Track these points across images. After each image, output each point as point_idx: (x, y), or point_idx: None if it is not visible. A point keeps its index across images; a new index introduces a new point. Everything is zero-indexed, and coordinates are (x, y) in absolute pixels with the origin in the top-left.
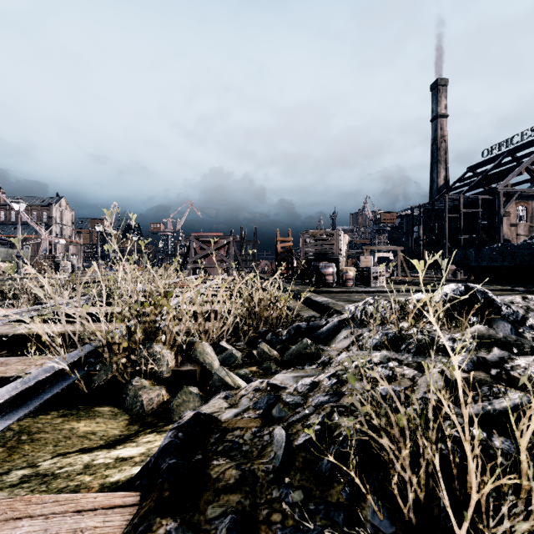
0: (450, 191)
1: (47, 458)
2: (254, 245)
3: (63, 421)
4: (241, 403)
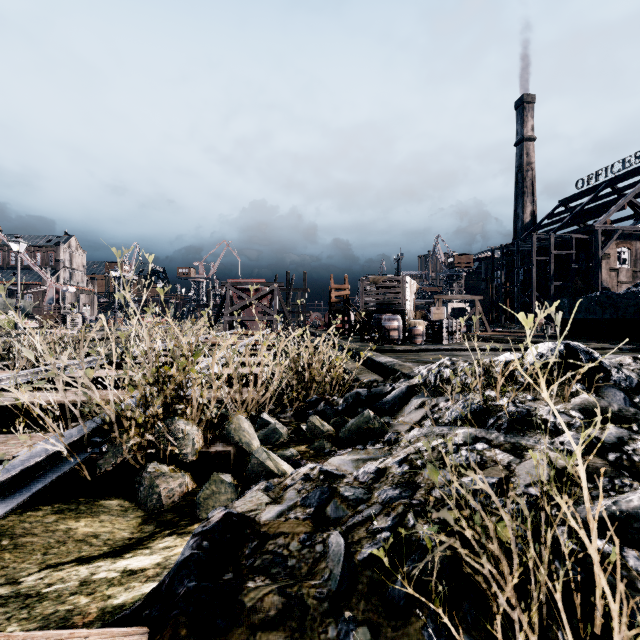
0: (537, 229)
1: (33, 571)
2: (304, 294)
3: (58, 520)
4: (286, 497)
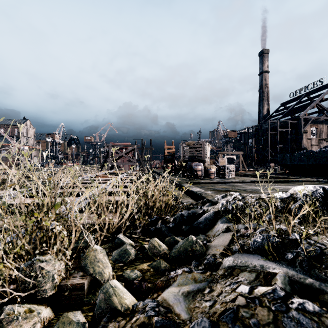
0: (270, 118)
1: None
2: (150, 151)
3: None
4: None
